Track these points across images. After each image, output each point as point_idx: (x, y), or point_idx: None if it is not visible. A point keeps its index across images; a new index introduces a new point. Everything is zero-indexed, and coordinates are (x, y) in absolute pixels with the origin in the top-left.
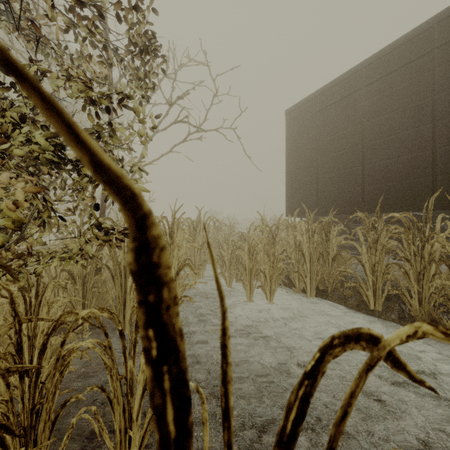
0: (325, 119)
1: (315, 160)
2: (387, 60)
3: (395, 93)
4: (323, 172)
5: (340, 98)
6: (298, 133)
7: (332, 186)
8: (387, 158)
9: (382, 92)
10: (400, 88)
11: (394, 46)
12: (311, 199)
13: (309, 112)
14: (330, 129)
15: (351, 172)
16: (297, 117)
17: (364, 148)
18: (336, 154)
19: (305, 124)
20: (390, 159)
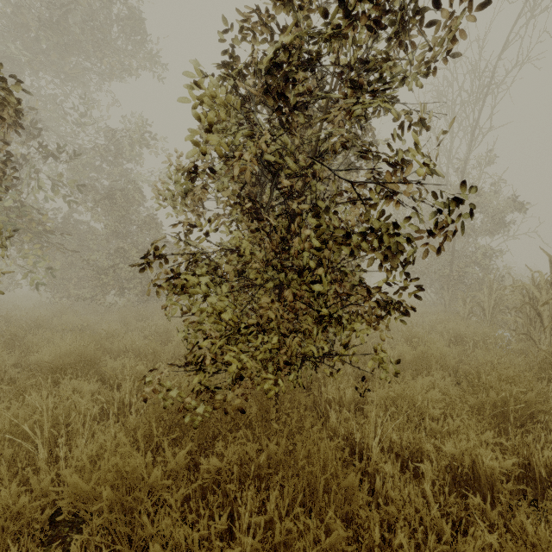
0: None
1: None
2: None
3: None
4: None
5: None
6: None
7: None
8: None
9: None
10: None
11: None
12: None
13: None
14: None
15: None
16: None
17: None
18: None
19: None
20: None
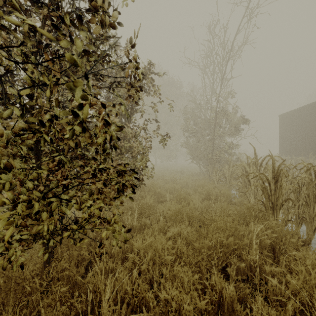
0: (293, 121)
1: (290, 136)
2: (312, 107)
3: (314, 118)
4: (292, 141)
5: (298, 116)
6: (284, 125)
7: (296, 146)
8: (312, 138)
9: (311, 117)
10: (315, 117)
11: (314, 103)
12: (288, 150)
13: (287, 117)
14: (295, 125)
15: (302, 142)
16: (283, 119)
17: (305, 134)
18: (297, 135)
19: (286, 122)
20: (313, 139)
